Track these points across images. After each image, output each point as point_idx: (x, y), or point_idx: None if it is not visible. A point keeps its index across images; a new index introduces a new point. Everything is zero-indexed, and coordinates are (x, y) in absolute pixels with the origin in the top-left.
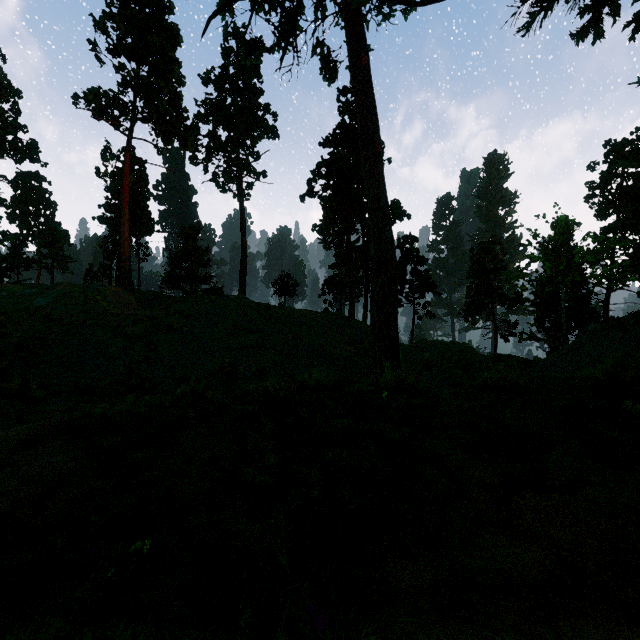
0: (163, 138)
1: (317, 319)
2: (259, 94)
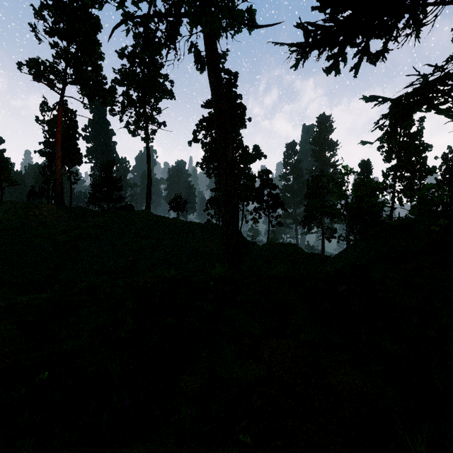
0: (88, 97)
1: (199, 228)
2: (160, 67)
